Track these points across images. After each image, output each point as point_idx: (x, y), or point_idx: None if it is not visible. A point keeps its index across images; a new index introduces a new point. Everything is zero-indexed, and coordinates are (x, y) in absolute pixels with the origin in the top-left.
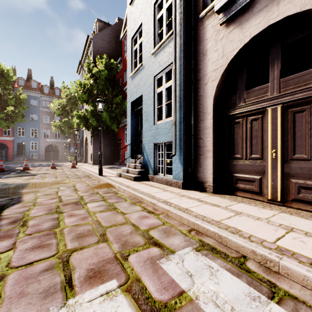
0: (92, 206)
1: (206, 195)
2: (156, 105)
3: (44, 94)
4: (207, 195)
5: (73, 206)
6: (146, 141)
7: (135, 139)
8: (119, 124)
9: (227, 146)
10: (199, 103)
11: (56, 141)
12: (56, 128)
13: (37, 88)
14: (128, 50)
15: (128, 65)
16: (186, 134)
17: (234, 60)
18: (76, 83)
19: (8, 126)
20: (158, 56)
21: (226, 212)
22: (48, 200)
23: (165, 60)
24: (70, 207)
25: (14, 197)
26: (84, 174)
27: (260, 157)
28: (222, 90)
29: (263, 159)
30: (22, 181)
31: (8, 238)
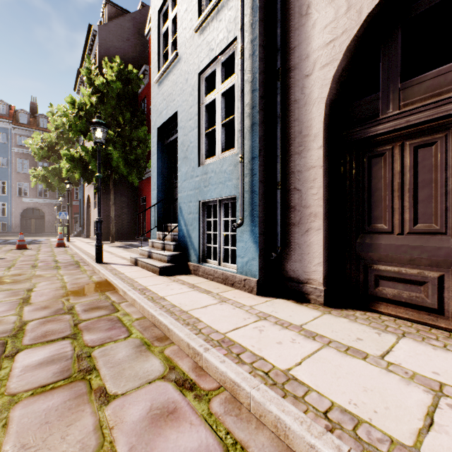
0: (26, 364)
1: (314, 313)
2: (203, 128)
3: (20, 124)
4: (316, 312)
5: None
6: (183, 197)
7: (165, 196)
8: (143, 173)
9: (354, 204)
10: (292, 117)
11: (40, 201)
12: (37, 180)
13: (6, 115)
14: (152, 34)
15: (153, 61)
16: (265, 181)
17: (375, 15)
18: (66, 101)
19: None
20: (207, 32)
21: (401, 387)
22: None
23: (221, 36)
24: None
25: None
26: (71, 259)
27: (440, 230)
28: (342, 88)
29: (450, 233)
30: None
31: None
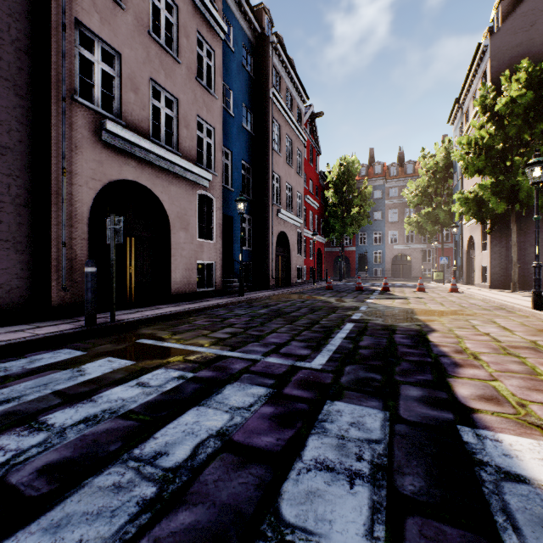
0: None
1: None
2: None
3: (390, 178)
4: None
5: (534, 353)
6: None
7: None
8: None
9: None
10: None
11: (407, 247)
12: (411, 227)
13: (381, 173)
14: None
15: None
16: None
17: None
18: (457, 143)
19: (353, 233)
20: None
21: None
22: (472, 335)
23: None
24: (527, 352)
25: (418, 323)
26: (488, 304)
27: None
28: None
29: None
30: (400, 305)
31: (474, 367)
